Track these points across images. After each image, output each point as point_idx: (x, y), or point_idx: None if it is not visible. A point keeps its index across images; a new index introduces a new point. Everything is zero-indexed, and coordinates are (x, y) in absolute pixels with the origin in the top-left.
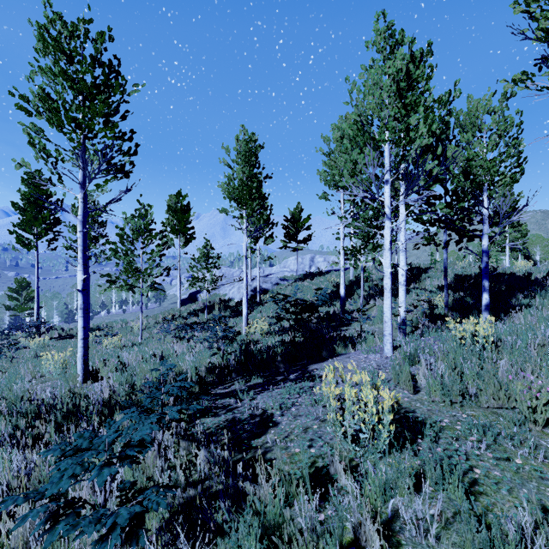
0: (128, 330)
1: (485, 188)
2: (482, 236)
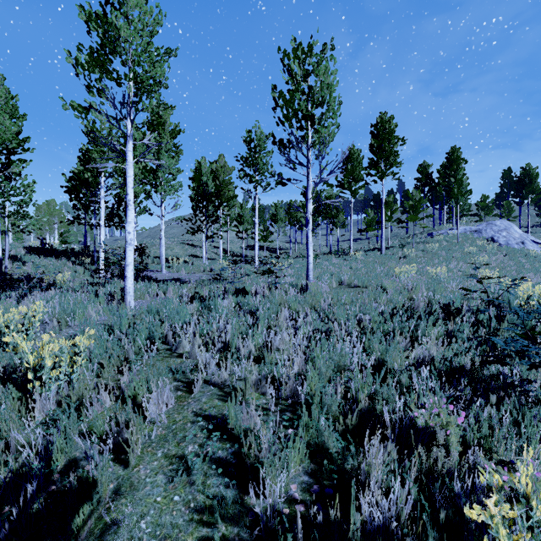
0: None
1: None
2: None
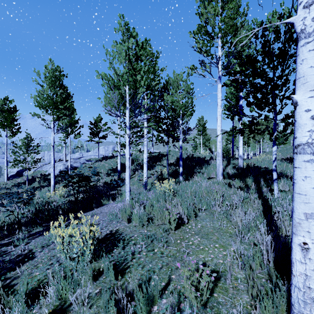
0: None
1: (181, 116)
2: (180, 139)
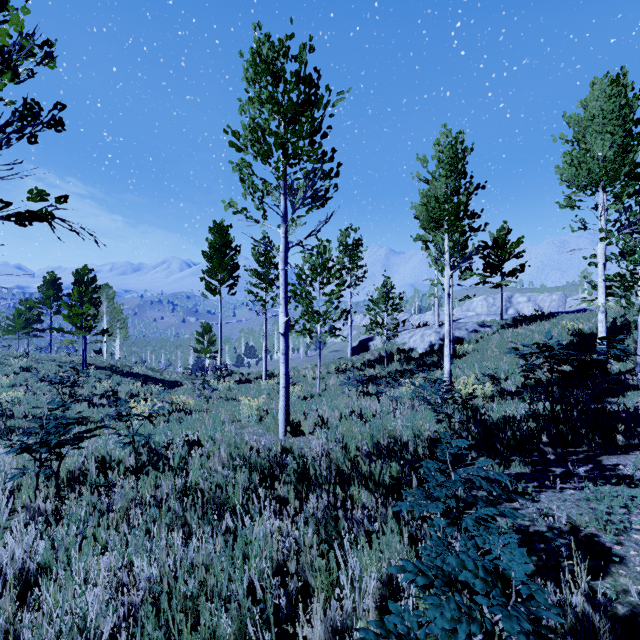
0: (302, 379)
1: None
2: None
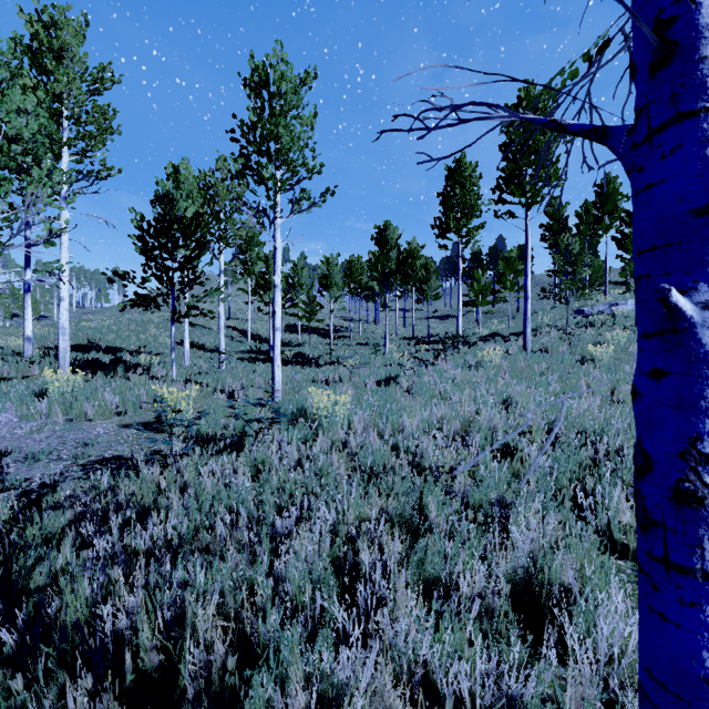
0: None
1: None
2: None
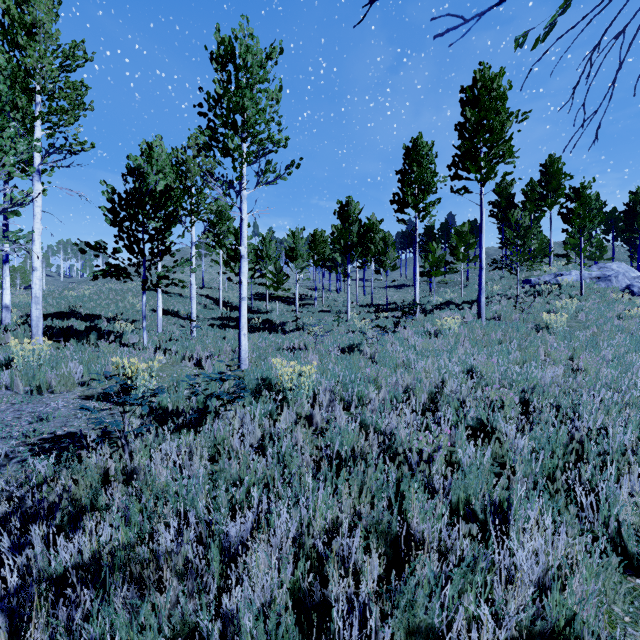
0: None
1: None
2: None
